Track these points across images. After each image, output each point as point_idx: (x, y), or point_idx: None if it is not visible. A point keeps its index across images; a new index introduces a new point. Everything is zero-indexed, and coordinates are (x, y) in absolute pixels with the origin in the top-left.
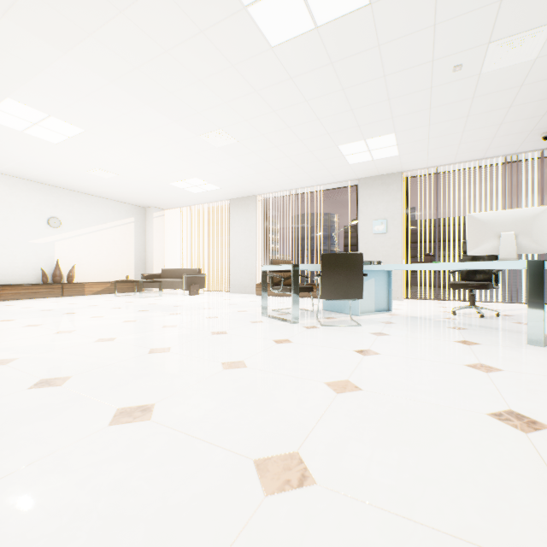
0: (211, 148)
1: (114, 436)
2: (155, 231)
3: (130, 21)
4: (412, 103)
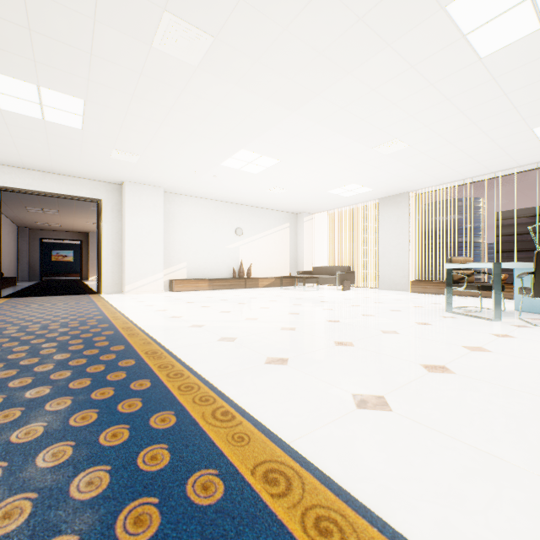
0: (379, 156)
1: (443, 378)
2: (305, 233)
3: (352, 78)
4: None
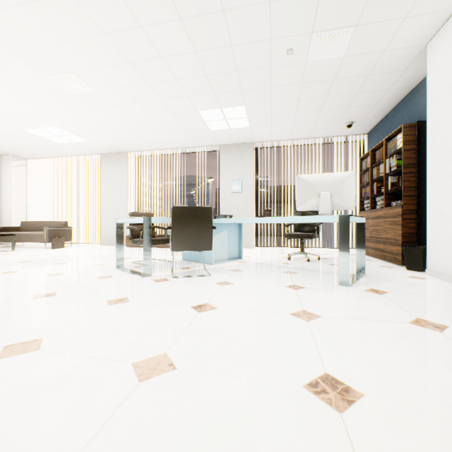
0: (66, 94)
1: None
2: (14, 180)
3: None
4: (257, 79)
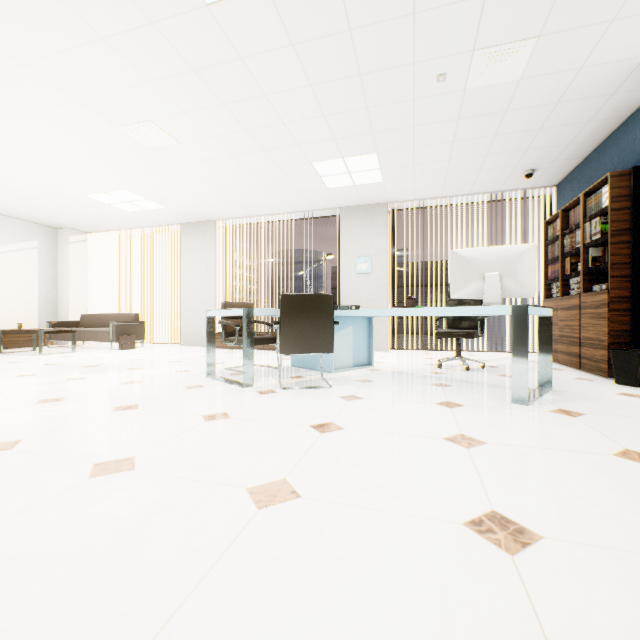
0: (141, 148)
1: None
2: (72, 261)
3: None
4: (394, 117)
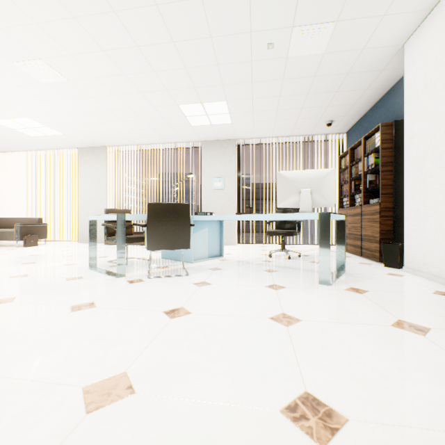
0: (36, 82)
1: None
2: None
3: None
4: (238, 74)
